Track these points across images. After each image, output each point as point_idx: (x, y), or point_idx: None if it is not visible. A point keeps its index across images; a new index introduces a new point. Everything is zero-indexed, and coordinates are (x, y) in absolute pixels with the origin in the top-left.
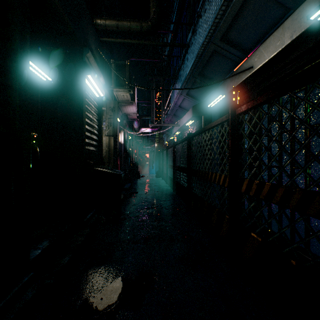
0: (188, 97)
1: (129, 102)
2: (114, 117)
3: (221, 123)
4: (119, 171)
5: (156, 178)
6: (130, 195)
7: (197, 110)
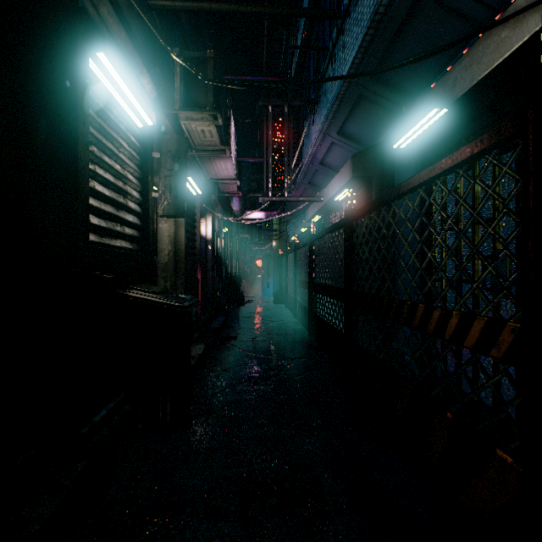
0: (341, 140)
1: (218, 149)
2: (179, 174)
3: (474, 157)
4: (186, 297)
5: (275, 306)
6: (220, 344)
7: (363, 163)
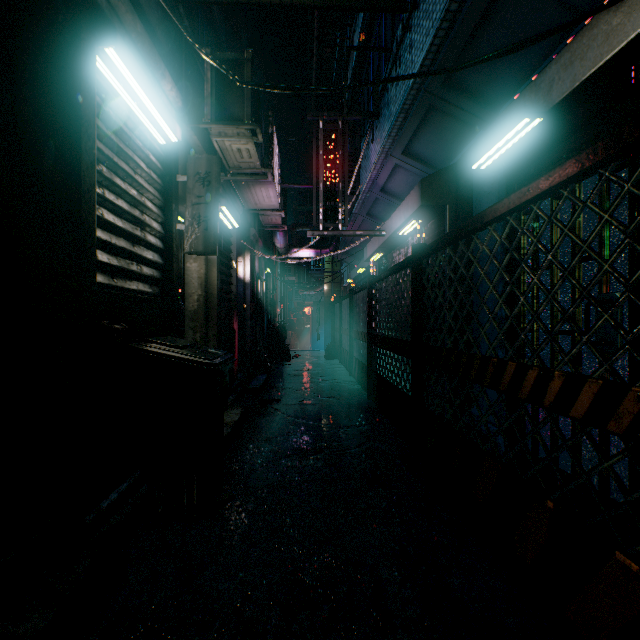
0: (406, 161)
1: (257, 172)
2: (209, 202)
3: (584, 173)
4: (217, 352)
5: (327, 361)
6: (260, 408)
7: (434, 189)
